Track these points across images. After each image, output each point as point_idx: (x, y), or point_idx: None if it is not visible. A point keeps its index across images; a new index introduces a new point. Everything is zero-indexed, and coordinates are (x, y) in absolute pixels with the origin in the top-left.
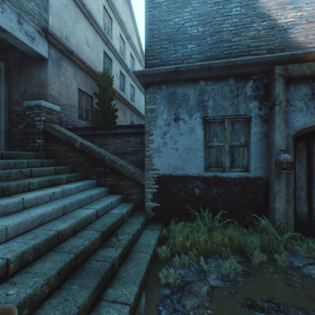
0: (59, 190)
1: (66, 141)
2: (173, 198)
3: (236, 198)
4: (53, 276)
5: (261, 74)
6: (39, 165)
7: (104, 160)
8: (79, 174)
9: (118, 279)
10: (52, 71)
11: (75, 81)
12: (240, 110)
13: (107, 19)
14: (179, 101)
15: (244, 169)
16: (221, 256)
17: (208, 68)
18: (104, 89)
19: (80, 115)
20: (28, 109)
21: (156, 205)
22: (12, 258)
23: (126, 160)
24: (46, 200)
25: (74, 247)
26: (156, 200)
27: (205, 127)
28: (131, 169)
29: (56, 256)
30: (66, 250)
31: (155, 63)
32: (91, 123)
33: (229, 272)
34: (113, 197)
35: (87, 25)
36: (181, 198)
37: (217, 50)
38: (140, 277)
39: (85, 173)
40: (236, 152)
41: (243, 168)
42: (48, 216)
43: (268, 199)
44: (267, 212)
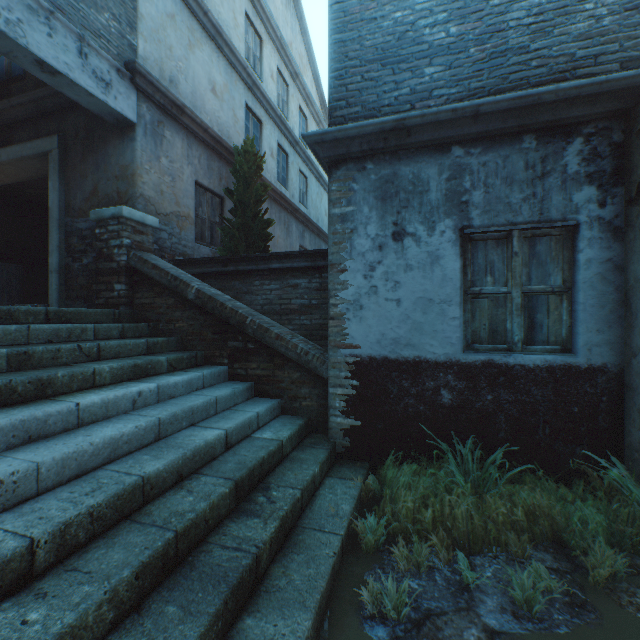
0: (151, 387)
1: (169, 287)
2: (391, 410)
3: (541, 415)
4: (125, 583)
5: (604, 120)
6: (117, 335)
7: (244, 325)
8: (195, 355)
9: (269, 595)
10: (144, 148)
11: (189, 167)
12: (552, 208)
13: (251, 40)
14: (405, 194)
15: (560, 346)
16: (507, 552)
17: (474, 116)
18: (245, 180)
19: (199, 236)
20: (99, 224)
21: (354, 425)
22: (42, 537)
23: (289, 325)
24: (124, 408)
25: (175, 514)
26: (354, 412)
27: (465, 251)
28: (299, 345)
29: (136, 534)
30: (157, 521)
31: (350, 114)
32: (221, 250)
33: (531, 597)
34: (263, 404)
35: (212, 54)
36: (409, 409)
37: (493, 74)
38: (316, 593)
39: (206, 351)
40: (541, 307)
41: (559, 344)
42: (127, 443)
43: (623, 419)
44: (619, 450)
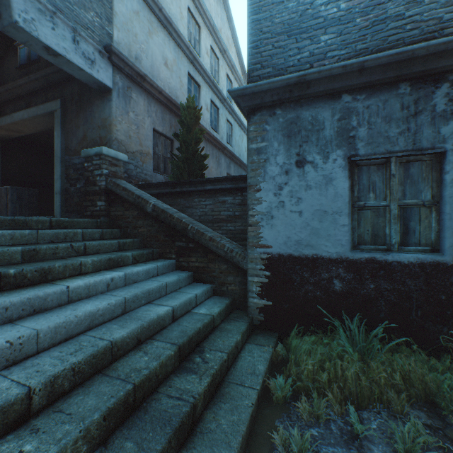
0: (120, 274)
1: (134, 203)
2: (294, 294)
3: (414, 301)
4: (95, 424)
5: None
6: (98, 237)
7: (186, 230)
8: (152, 252)
9: (202, 435)
10: (117, 106)
11: (149, 119)
12: (423, 139)
13: (192, 28)
14: (306, 132)
15: (430, 247)
16: (388, 409)
17: (359, 70)
18: (187, 126)
19: (155, 167)
20: (87, 160)
21: (266, 304)
22: (37, 386)
23: (219, 230)
24: (101, 290)
25: (134, 370)
26: (266, 295)
27: (352, 174)
28: (226, 245)
29: (106, 385)
30: (121, 375)
31: (264, 74)
32: (171, 177)
33: (411, 449)
34: (199, 287)
35: (165, 38)
36: (308, 294)
37: (375, 38)
38: (238, 435)
39: (160, 249)
40: (414, 216)
41: (429, 245)
42: (102, 316)
43: None
44: None
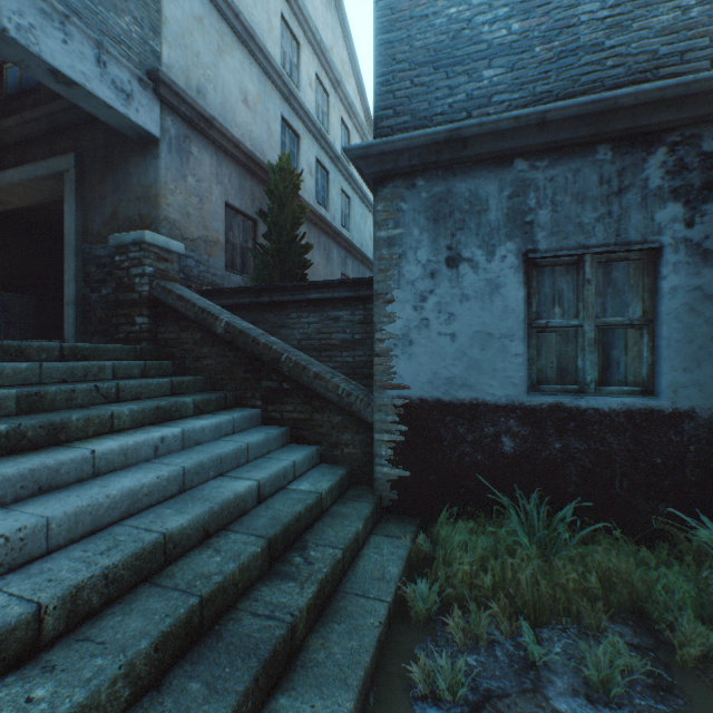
0: (175, 432)
1: (195, 320)
2: (444, 459)
3: (617, 466)
4: (142, 656)
5: (691, 127)
6: (138, 374)
7: (279, 362)
8: (224, 396)
9: (305, 670)
10: (169, 166)
11: (218, 187)
12: (630, 228)
13: (288, 45)
14: (461, 214)
15: (640, 387)
16: (579, 624)
17: (539, 124)
18: (280, 200)
19: (229, 263)
20: (119, 251)
21: (402, 476)
22: (51, 602)
23: (329, 362)
24: (145, 455)
25: (200, 576)
26: (402, 461)
27: (529, 279)
28: (340, 385)
29: (157, 599)
30: (180, 585)
31: (398, 124)
32: (253, 279)
33: (608, 678)
34: (299, 451)
35: (244, 60)
36: (465, 459)
37: (562, 76)
38: (359, 669)
39: (236, 392)
40: (618, 342)
41: (638, 384)
42: (147, 496)
43: None
44: (710, 508)
